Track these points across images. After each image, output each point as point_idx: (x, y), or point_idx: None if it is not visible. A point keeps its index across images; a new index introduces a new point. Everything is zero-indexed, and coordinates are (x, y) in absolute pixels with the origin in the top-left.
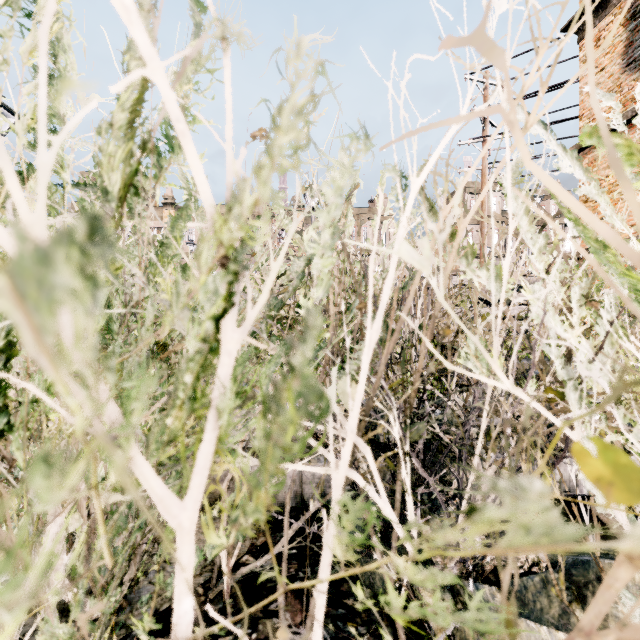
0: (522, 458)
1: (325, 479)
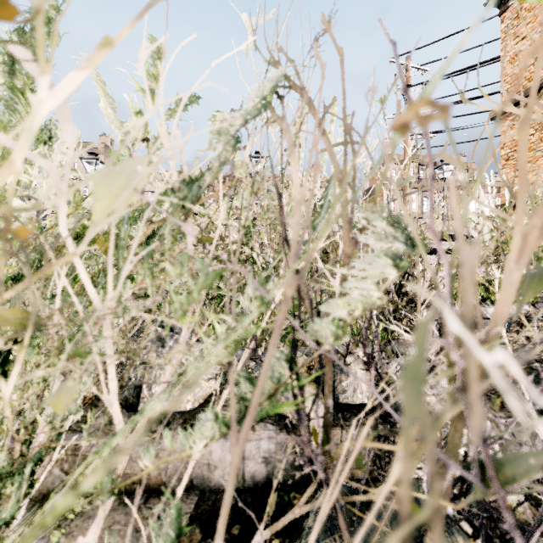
0: (510, 420)
1: (273, 452)
